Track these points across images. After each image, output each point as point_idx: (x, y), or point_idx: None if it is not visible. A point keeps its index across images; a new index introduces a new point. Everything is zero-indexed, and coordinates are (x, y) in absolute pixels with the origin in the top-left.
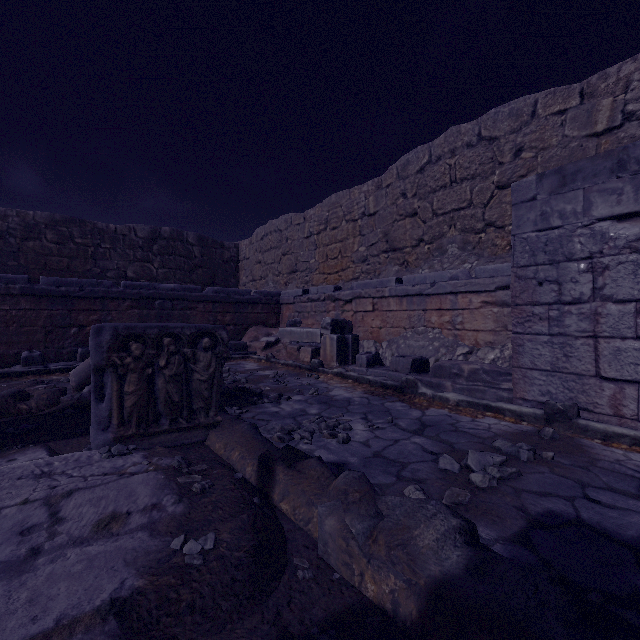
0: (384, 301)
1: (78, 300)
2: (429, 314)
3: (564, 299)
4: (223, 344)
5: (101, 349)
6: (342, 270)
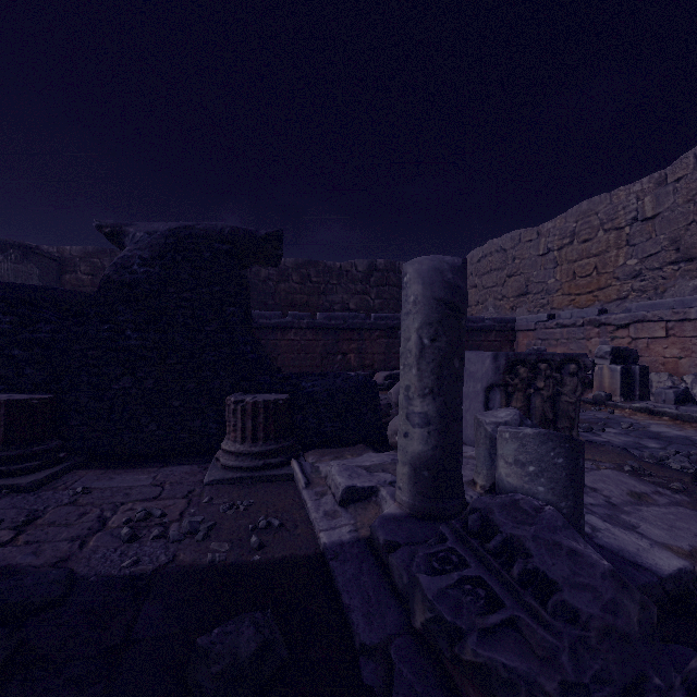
0: (687, 325)
1: (342, 331)
2: None
3: None
4: (585, 370)
5: (498, 371)
6: (599, 289)
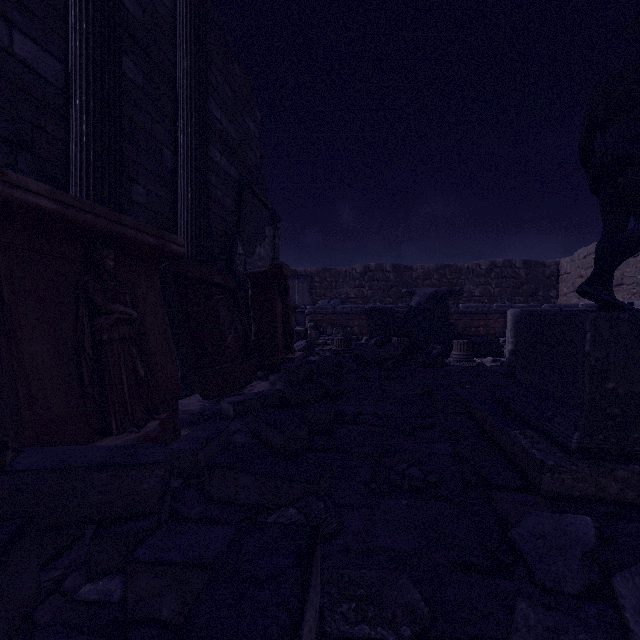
0: None
1: (475, 315)
2: None
3: None
4: None
5: None
6: None
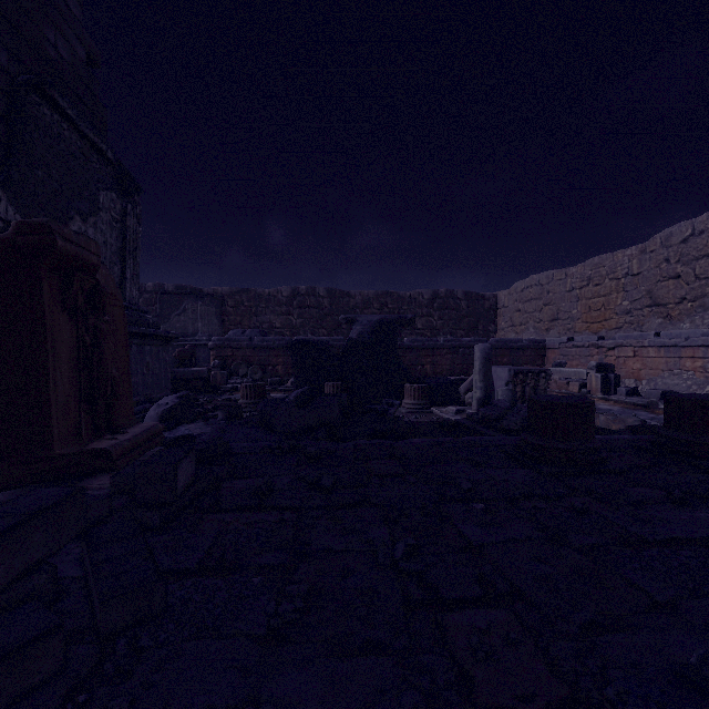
0: (644, 350)
1: (422, 350)
2: (684, 360)
3: None
4: (549, 376)
5: (510, 376)
6: (605, 320)
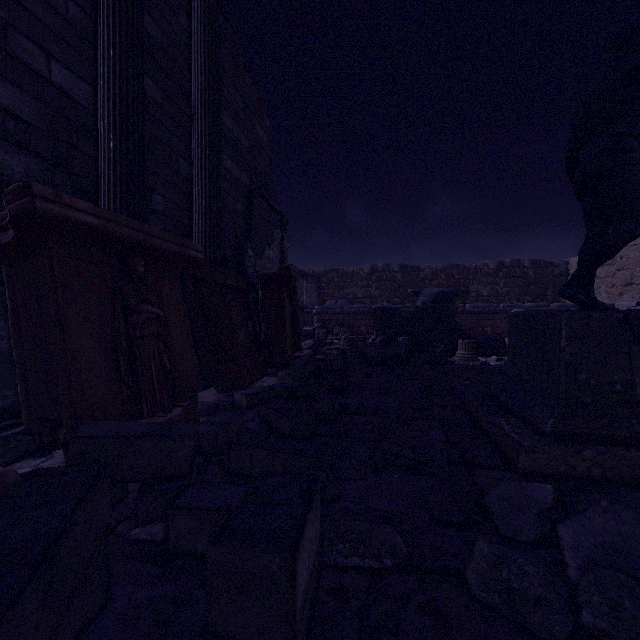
0: None
1: (482, 315)
2: None
3: None
4: None
5: None
6: None
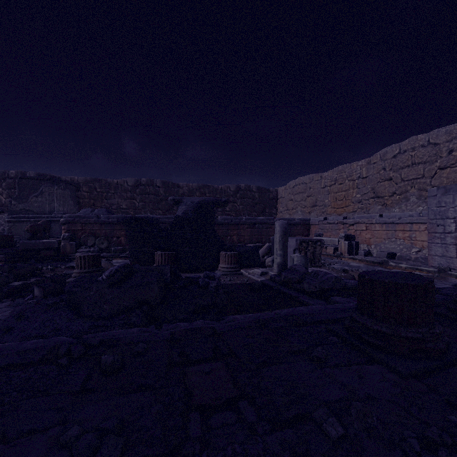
0: (372, 225)
1: (230, 225)
2: (397, 232)
3: (446, 231)
4: (323, 244)
5: (297, 244)
6: (346, 206)
